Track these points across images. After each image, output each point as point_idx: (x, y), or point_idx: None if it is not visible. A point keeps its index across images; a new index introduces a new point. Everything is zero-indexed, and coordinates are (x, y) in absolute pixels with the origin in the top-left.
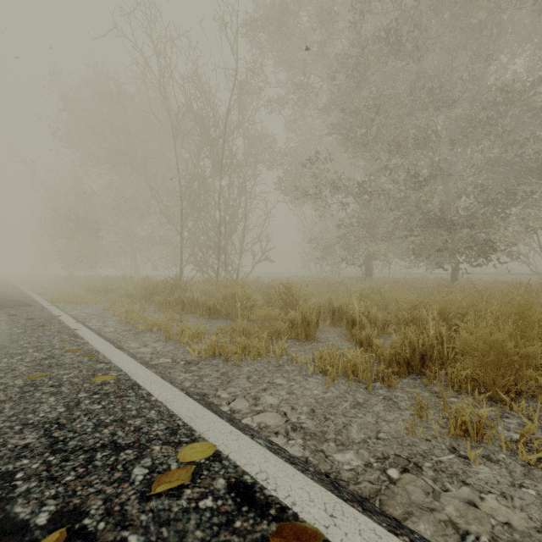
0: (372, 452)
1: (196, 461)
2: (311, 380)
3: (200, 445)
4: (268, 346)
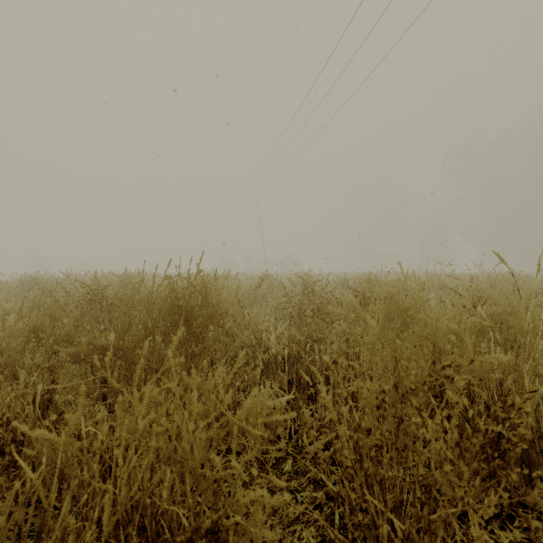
0: None
1: None
2: None
3: None
4: None
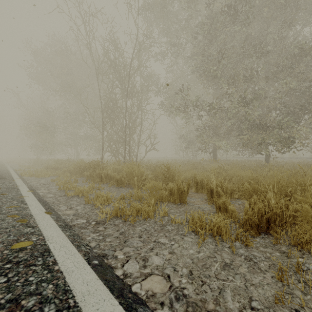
0: None
1: None
2: (186, 239)
3: None
4: (154, 209)
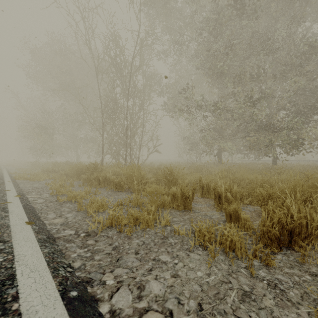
0: None
1: None
2: (193, 257)
3: None
4: (155, 217)
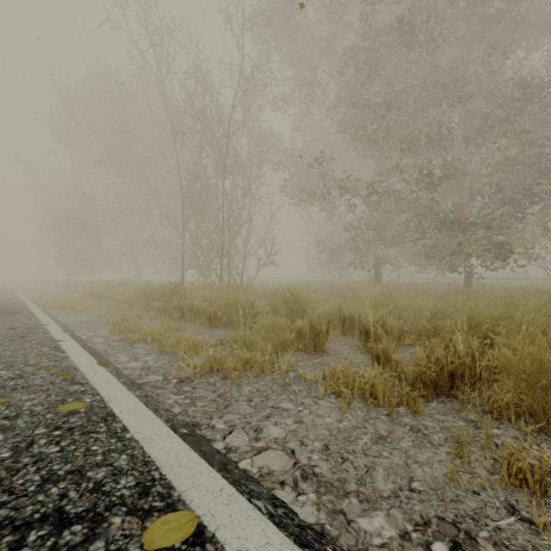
0: (406, 513)
1: (168, 545)
2: (322, 404)
3: (176, 517)
4: (272, 361)
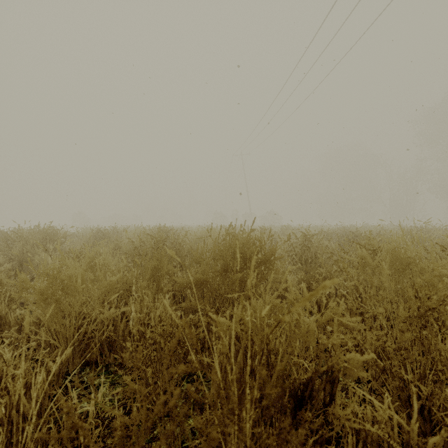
0: None
1: None
2: None
3: None
4: None
